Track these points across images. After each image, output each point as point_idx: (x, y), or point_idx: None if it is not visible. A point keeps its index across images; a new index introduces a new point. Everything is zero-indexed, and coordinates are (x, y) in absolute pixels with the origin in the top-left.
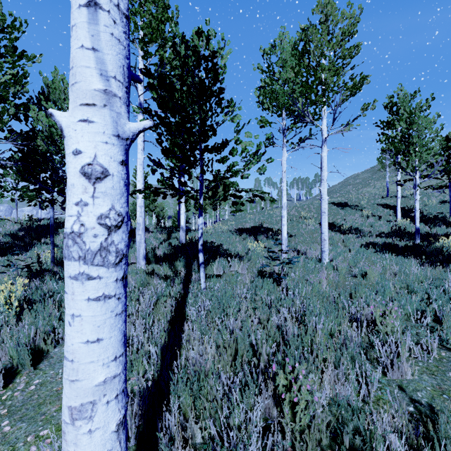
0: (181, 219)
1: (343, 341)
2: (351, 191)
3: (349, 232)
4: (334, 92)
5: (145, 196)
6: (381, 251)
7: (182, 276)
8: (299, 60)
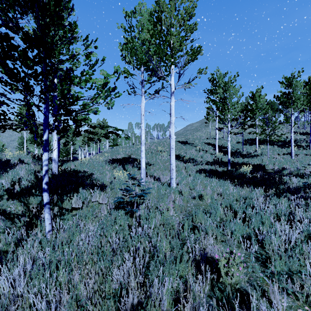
0: (53, 152)
1: (189, 309)
2: (189, 134)
3: (188, 162)
4: (179, 55)
5: None
6: (209, 175)
7: (34, 213)
8: (154, 25)
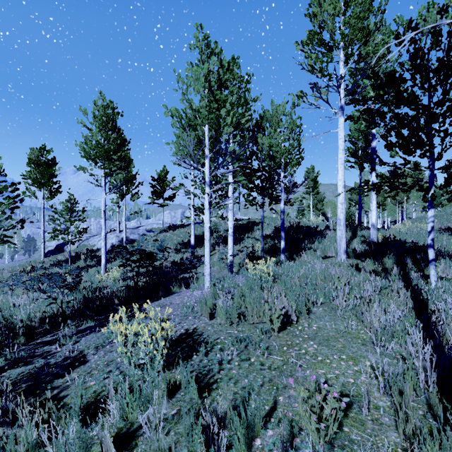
0: (371, 216)
1: None
2: None
3: None
4: None
5: (358, 193)
6: None
7: (393, 273)
8: None
